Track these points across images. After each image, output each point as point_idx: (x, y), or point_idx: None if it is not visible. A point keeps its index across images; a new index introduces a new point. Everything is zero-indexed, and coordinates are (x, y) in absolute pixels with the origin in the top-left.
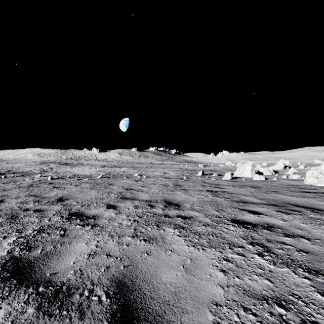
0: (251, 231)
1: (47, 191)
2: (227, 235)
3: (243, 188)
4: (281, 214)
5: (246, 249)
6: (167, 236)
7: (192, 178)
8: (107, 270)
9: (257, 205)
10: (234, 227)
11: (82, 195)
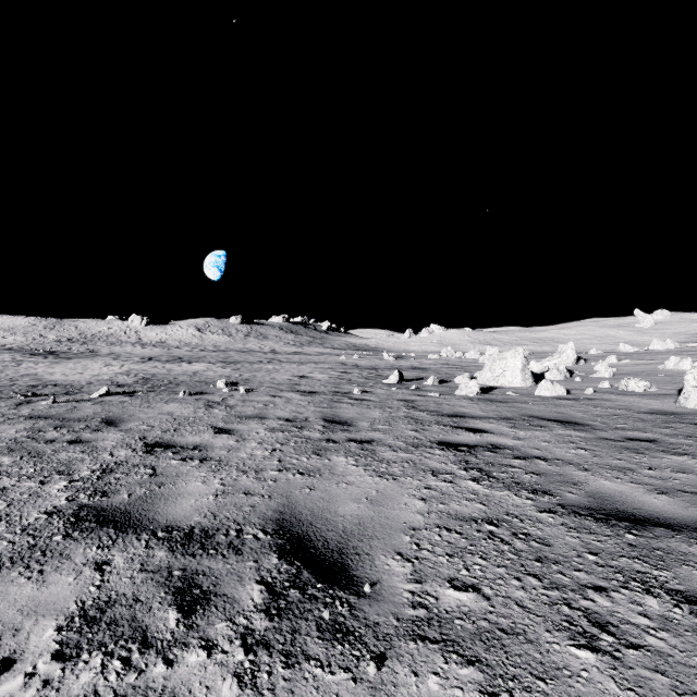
0: None
1: None
2: None
3: (542, 429)
4: None
5: None
6: None
7: (376, 392)
8: None
9: None
10: None
11: None
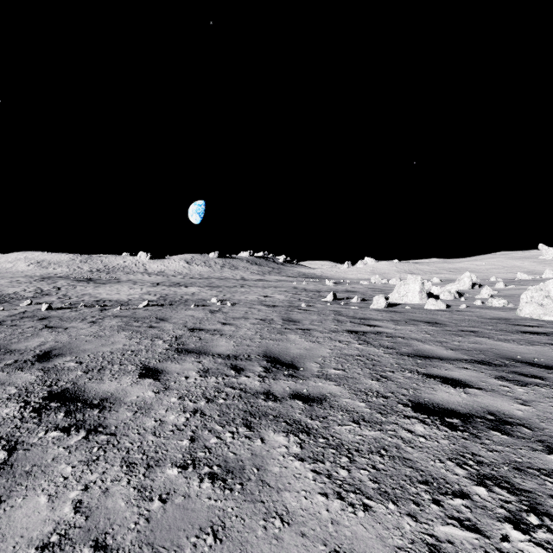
0: (466, 437)
1: (26, 336)
2: (414, 453)
3: (412, 326)
4: (508, 385)
5: (477, 504)
6: (271, 459)
7: (316, 306)
8: None
9: (452, 363)
10: (424, 426)
11: (97, 345)
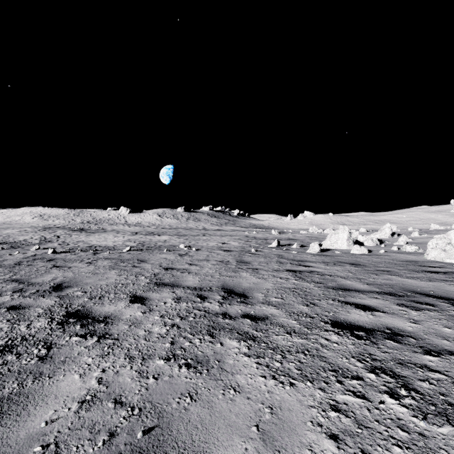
0: (368, 344)
1: (40, 273)
2: (328, 353)
3: (339, 266)
4: (406, 310)
5: (367, 383)
6: (228, 356)
7: (263, 251)
8: (109, 442)
9: (366, 294)
10: (338, 336)
11: (95, 280)
